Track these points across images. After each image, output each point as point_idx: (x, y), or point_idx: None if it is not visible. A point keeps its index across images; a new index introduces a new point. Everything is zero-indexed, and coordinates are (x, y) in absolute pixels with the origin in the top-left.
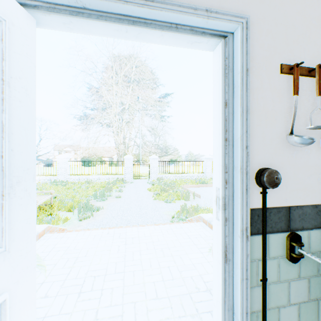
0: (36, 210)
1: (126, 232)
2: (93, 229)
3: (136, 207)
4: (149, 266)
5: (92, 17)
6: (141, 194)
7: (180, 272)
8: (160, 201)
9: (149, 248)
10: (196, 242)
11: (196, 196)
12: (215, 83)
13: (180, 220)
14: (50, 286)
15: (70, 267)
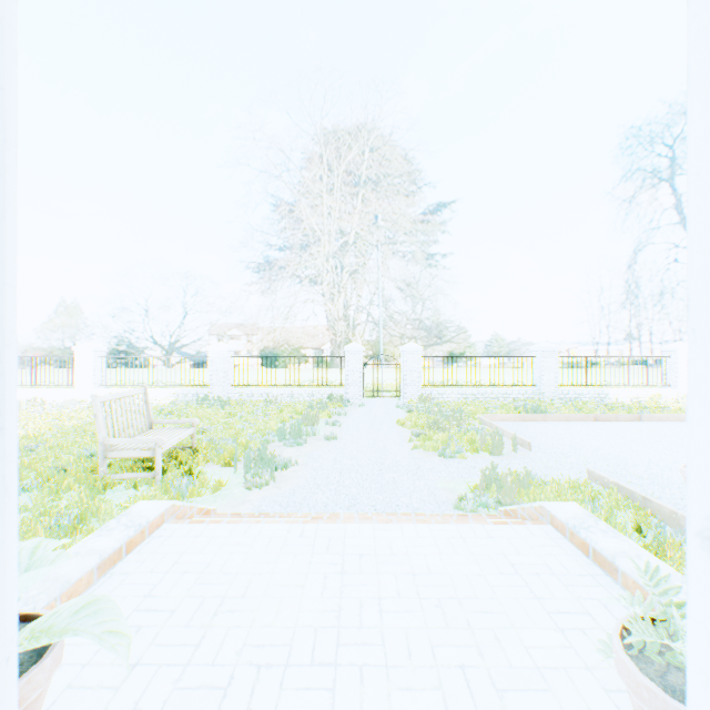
0: (5, 538)
1: (345, 538)
2: (268, 520)
3: (370, 465)
4: (405, 656)
5: None
6: (381, 433)
7: (500, 694)
8: (428, 454)
9: (403, 593)
10: (540, 590)
11: (519, 446)
12: (706, 19)
13: (480, 507)
14: (151, 678)
15: (205, 624)
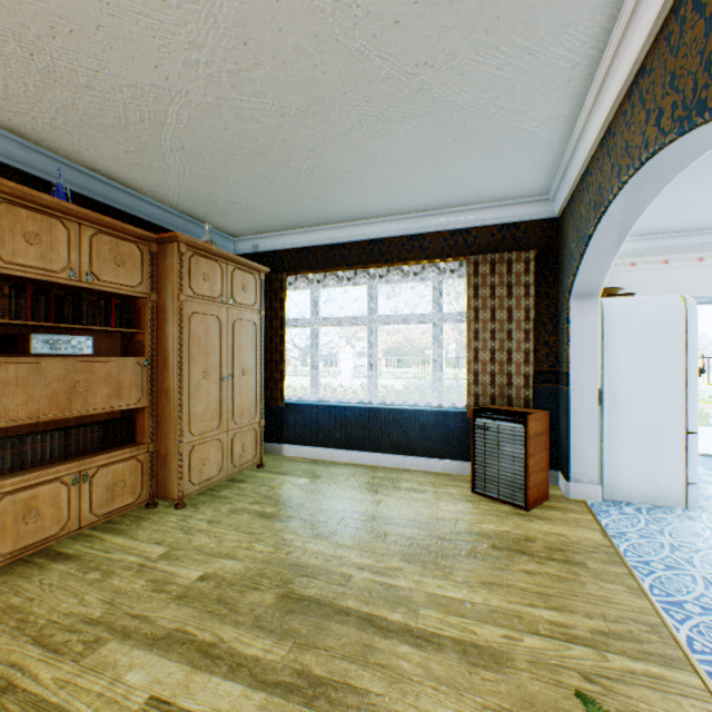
0: None
1: None
2: None
3: None
4: None
5: (700, 304)
6: None
7: None
8: None
9: None
10: None
11: None
12: None
13: None
14: None
15: None
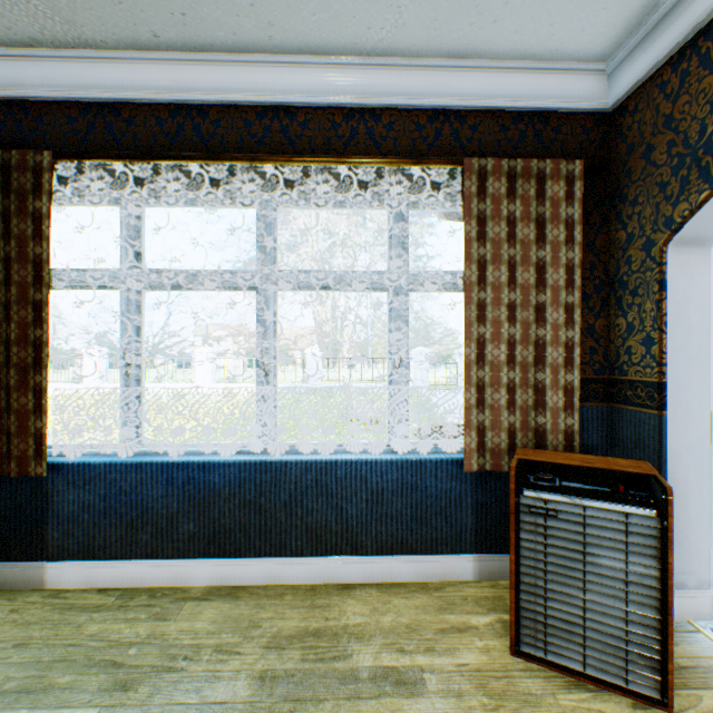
0: None
1: None
2: None
3: None
4: None
5: None
6: None
7: None
8: None
9: None
10: None
11: None
12: None
13: None
14: None
15: None
